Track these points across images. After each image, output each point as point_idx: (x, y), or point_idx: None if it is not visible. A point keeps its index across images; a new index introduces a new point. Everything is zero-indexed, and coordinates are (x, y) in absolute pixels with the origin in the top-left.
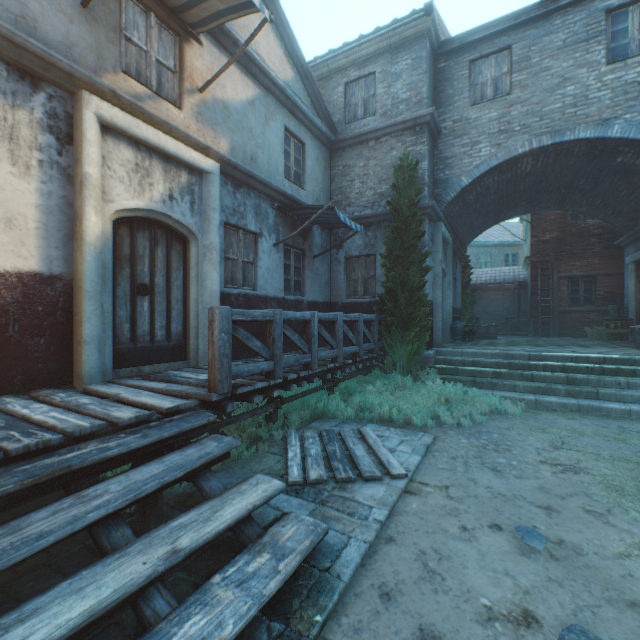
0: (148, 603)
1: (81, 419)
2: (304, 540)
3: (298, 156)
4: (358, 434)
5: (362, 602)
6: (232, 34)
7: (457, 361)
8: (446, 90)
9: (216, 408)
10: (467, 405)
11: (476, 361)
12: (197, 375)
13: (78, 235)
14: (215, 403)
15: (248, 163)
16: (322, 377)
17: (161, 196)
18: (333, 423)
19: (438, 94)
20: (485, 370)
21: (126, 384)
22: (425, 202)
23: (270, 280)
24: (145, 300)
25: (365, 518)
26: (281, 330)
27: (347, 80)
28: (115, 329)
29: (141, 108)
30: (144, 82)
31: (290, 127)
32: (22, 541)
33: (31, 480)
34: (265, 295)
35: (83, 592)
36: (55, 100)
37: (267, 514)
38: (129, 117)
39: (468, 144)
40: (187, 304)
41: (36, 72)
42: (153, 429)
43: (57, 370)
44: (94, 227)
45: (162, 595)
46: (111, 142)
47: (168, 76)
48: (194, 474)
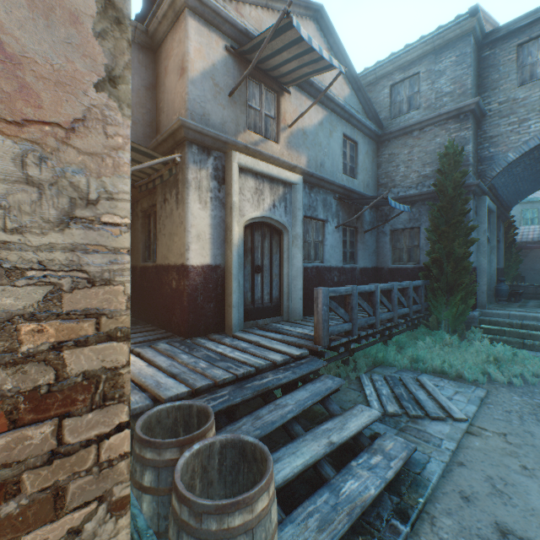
0: (322, 468)
1: (256, 359)
2: (401, 452)
3: (352, 153)
4: (416, 382)
5: (448, 498)
6: (309, 80)
7: (503, 323)
8: (491, 75)
9: (316, 354)
10: (517, 366)
11: (525, 324)
12: (294, 329)
13: (228, 240)
14: (315, 351)
15: (318, 169)
16: (381, 333)
17: (268, 206)
18: (392, 370)
19: (482, 80)
20: (535, 333)
21: (255, 333)
22: (469, 180)
23: (333, 254)
24: (258, 276)
25: (438, 446)
26: (356, 300)
27: (392, 82)
28: (243, 296)
29: (259, 152)
30: (258, 131)
31: (347, 133)
32: (266, 423)
33: (256, 392)
34: (329, 266)
35: (296, 454)
36: (217, 159)
37: (364, 431)
38: (253, 160)
39: (515, 122)
40: (281, 277)
41: (209, 146)
42: (296, 368)
43: (218, 323)
44: (237, 234)
45: (327, 465)
46: (243, 178)
47: (270, 122)
48: (323, 399)
